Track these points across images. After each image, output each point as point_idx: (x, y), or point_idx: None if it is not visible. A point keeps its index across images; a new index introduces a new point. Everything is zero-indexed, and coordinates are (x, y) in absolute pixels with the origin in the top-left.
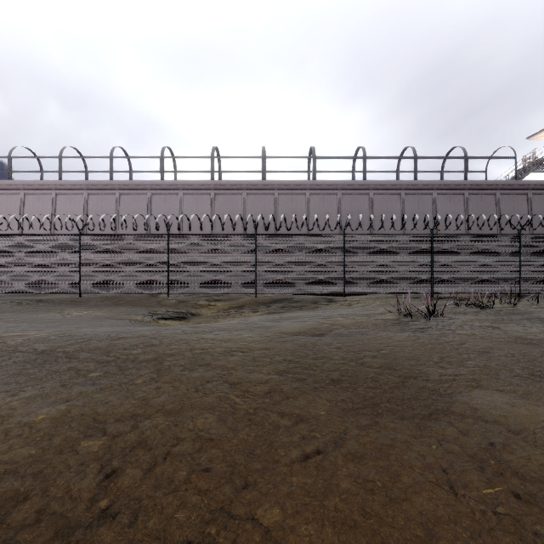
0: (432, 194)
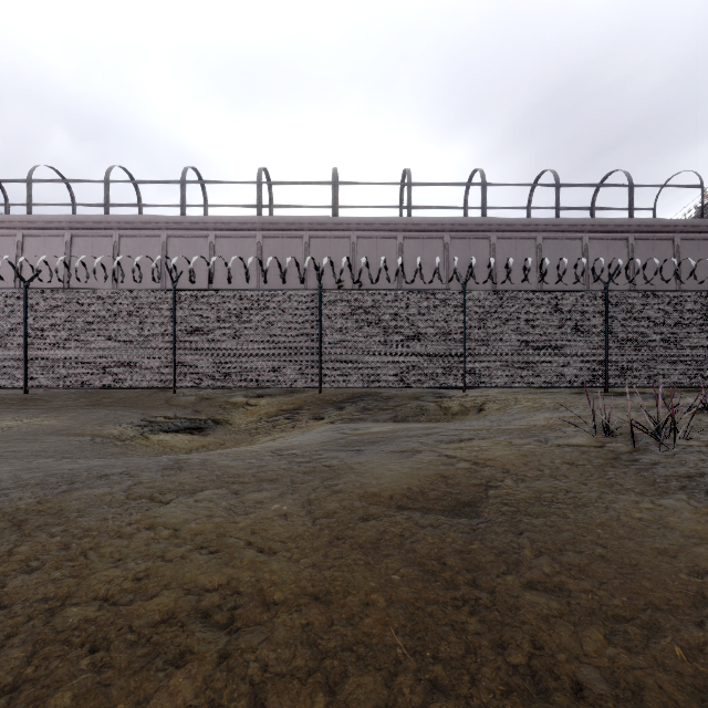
0: (581, 238)
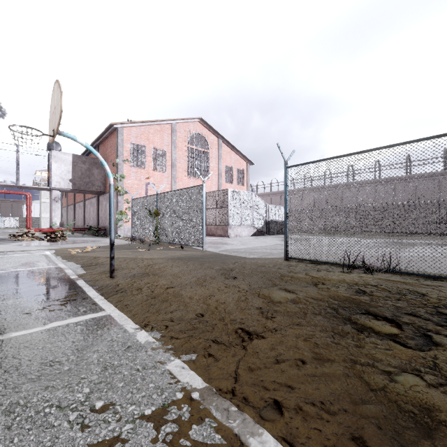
0: None
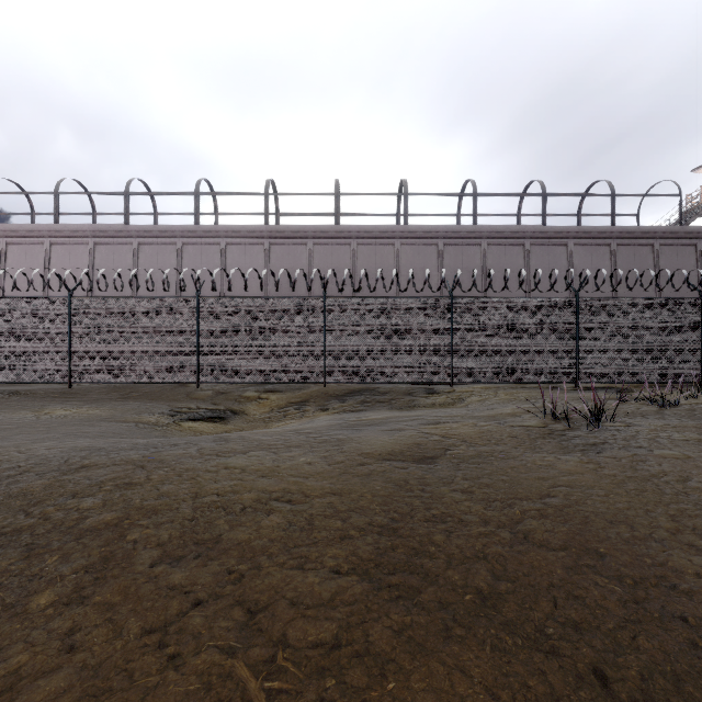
0: (567, 244)
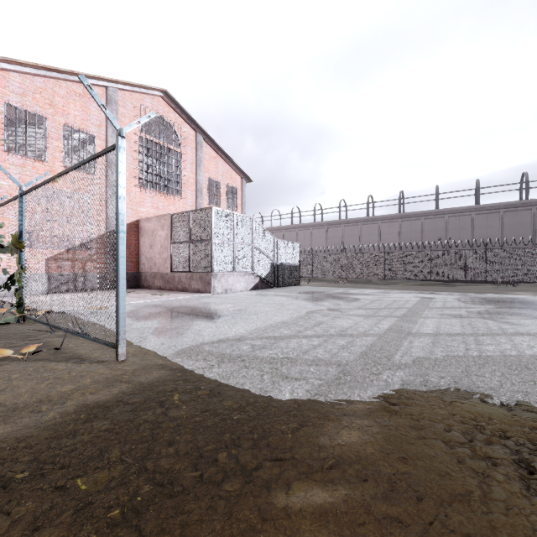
0: None
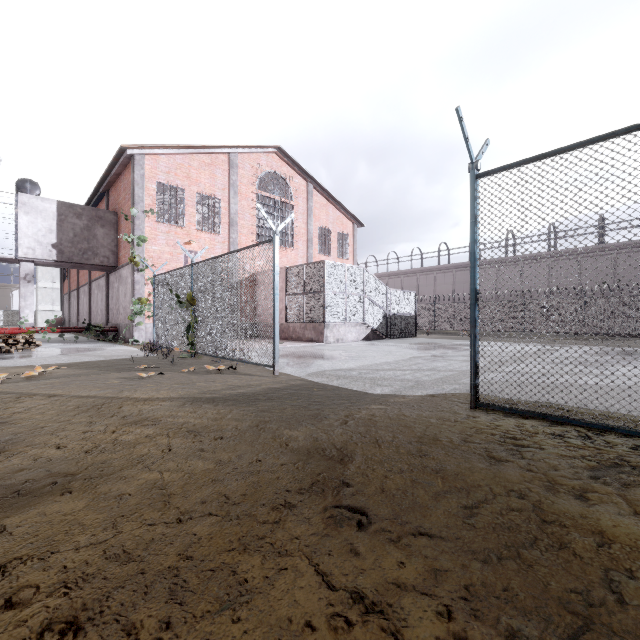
0: None
